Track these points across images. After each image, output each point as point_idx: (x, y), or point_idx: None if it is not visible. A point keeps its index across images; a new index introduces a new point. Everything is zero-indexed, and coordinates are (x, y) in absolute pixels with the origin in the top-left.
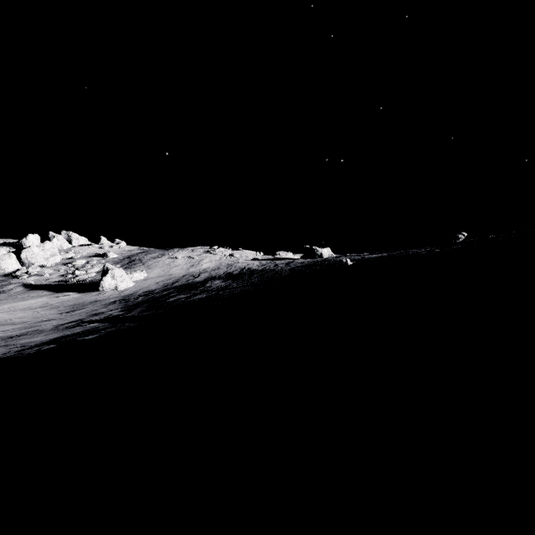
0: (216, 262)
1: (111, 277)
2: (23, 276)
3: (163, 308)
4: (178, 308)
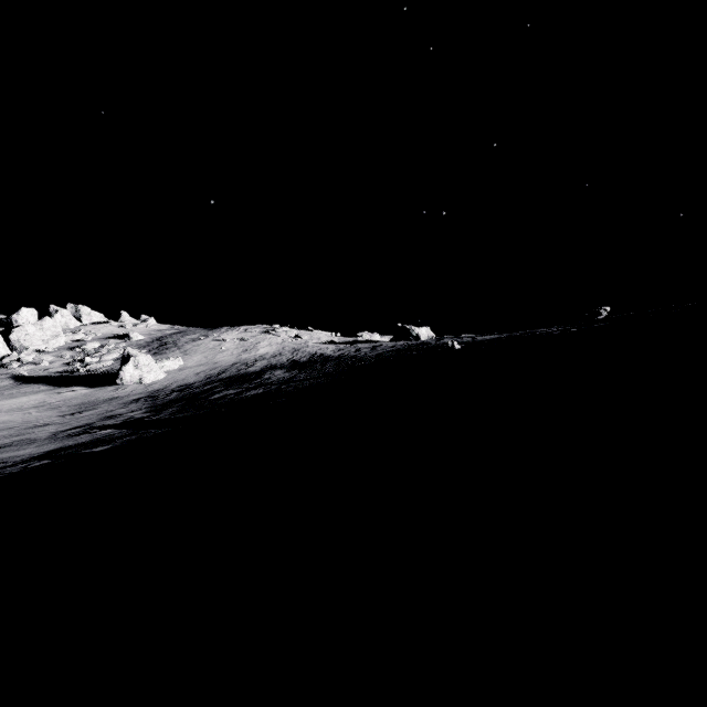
0: (278, 346)
1: (134, 367)
2: (13, 364)
3: (204, 409)
4: (224, 407)
